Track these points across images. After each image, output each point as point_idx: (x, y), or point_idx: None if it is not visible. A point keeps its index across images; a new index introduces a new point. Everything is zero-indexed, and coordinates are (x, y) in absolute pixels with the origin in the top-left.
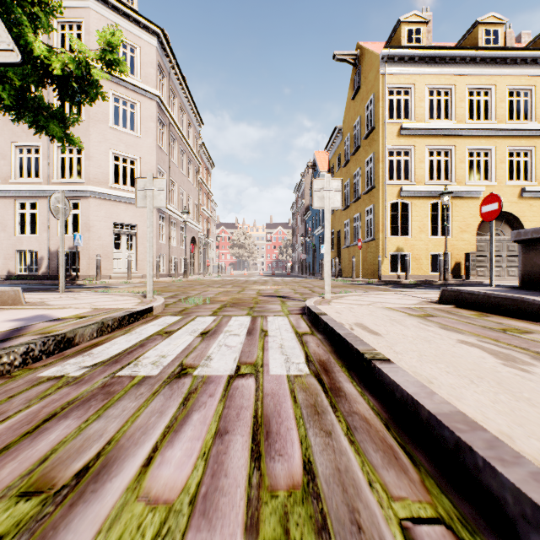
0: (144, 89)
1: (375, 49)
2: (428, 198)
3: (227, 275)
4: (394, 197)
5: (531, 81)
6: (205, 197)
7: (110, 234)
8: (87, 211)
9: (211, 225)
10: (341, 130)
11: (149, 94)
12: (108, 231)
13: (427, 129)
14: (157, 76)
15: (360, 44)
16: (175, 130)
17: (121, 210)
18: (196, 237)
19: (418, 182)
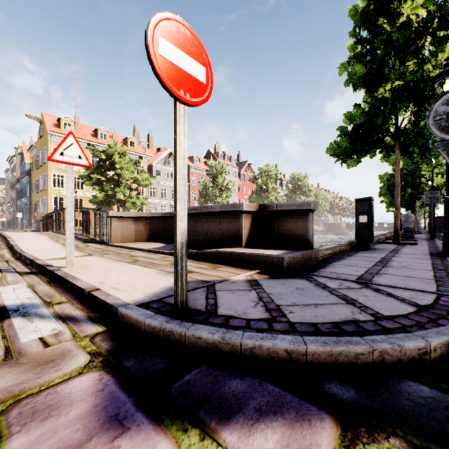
0: None
1: (49, 124)
2: None
3: None
4: (56, 195)
5: None
6: None
7: None
8: None
9: None
10: (36, 147)
11: None
12: None
13: None
14: None
15: (43, 114)
16: None
17: None
18: None
19: None
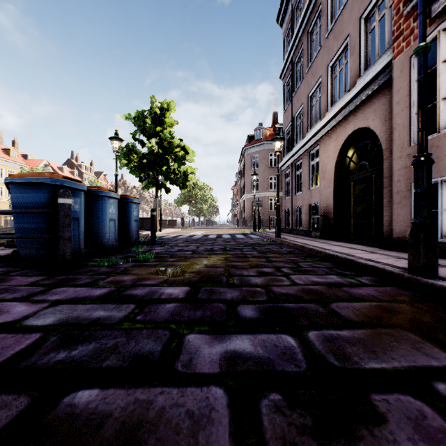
0: None
1: None
2: None
3: None
4: None
5: (4, 166)
6: None
7: None
8: None
9: None
10: None
11: None
12: None
13: None
14: None
15: None
16: None
17: None
18: None
19: None
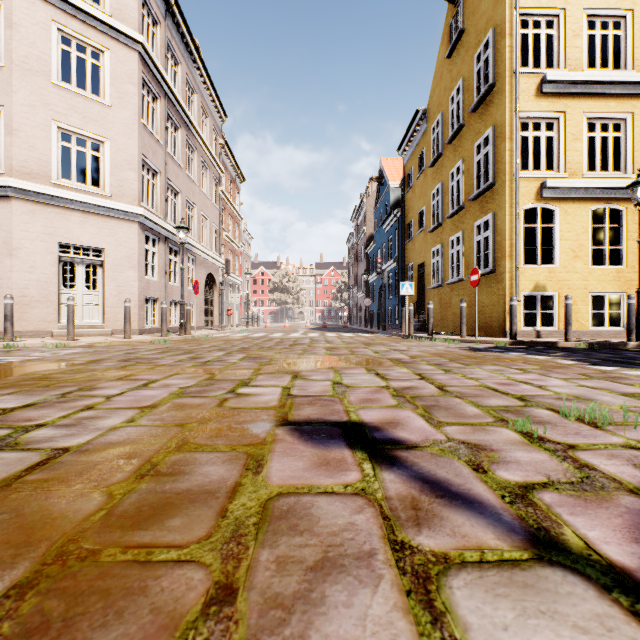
0: (116, 29)
1: None
2: (587, 201)
3: (261, 328)
4: (530, 200)
5: None
6: (231, 220)
7: (52, 262)
8: (8, 222)
9: (244, 263)
10: (425, 114)
11: (126, 38)
12: (49, 257)
13: (587, 83)
14: (140, 13)
15: None
16: (176, 110)
17: (73, 223)
18: (215, 274)
19: (571, 174)
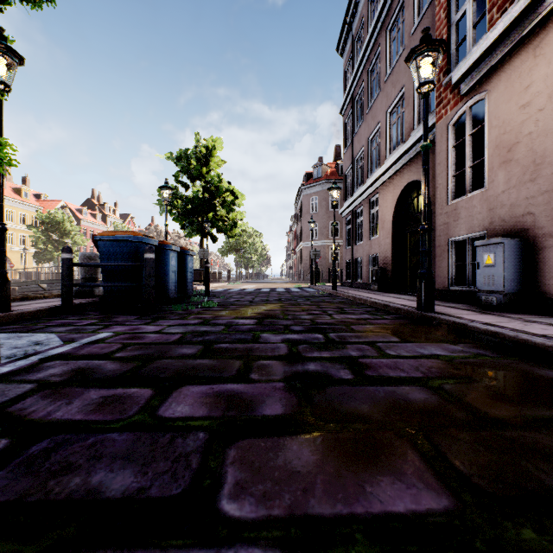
0: None
1: None
2: None
3: None
4: None
5: (15, 208)
6: None
7: None
8: None
9: None
10: None
11: None
12: None
13: None
14: None
15: None
16: None
17: None
18: None
19: None
